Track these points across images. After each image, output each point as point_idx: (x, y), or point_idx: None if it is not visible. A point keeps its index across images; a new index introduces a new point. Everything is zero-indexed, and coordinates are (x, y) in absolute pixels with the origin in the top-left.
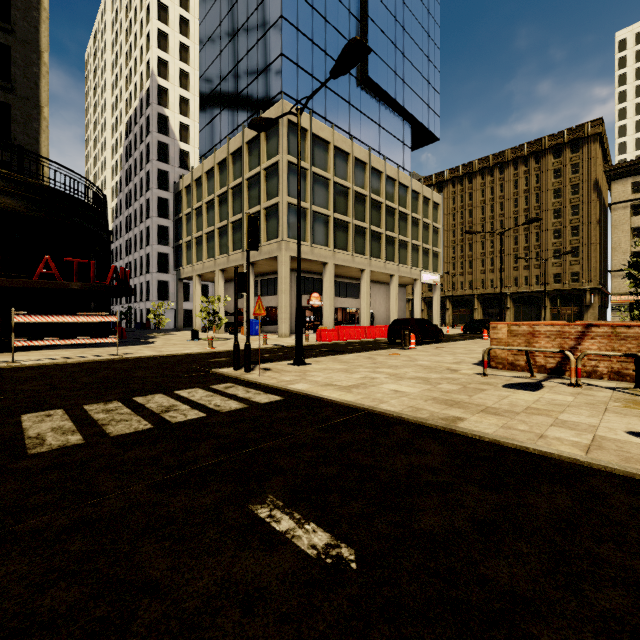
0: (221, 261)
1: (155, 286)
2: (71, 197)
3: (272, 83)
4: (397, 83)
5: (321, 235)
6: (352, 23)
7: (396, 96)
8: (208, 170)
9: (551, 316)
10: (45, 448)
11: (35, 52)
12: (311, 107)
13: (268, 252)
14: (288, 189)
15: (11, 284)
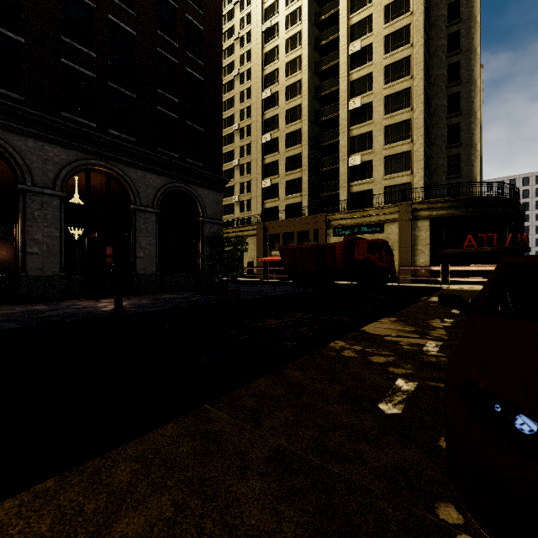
0: None
1: None
2: (485, 198)
3: None
4: None
5: None
6: None
7: None
8: None
9: None
10: (431, 300)
11: (472, 116)
12: None
13: None
14: None
15: (453, 251)
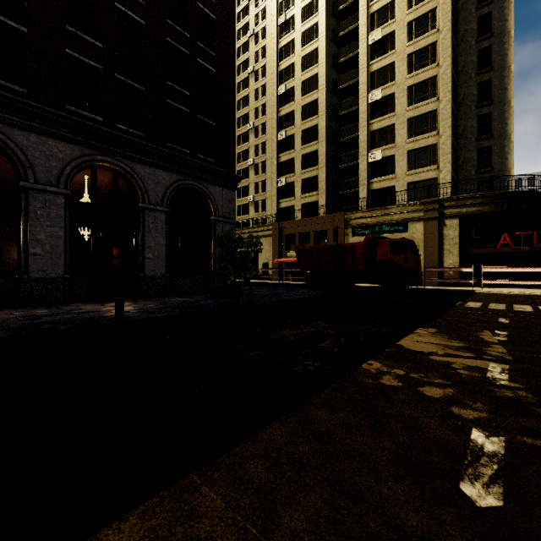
0: None
1: None
2: (522, 192)
3: None
4: None
5: None
6: None
7: None
8: None
9: None
10: (468, 306)
11: (505, 104)
12: None
13: None
14: None
15: (485, 251)
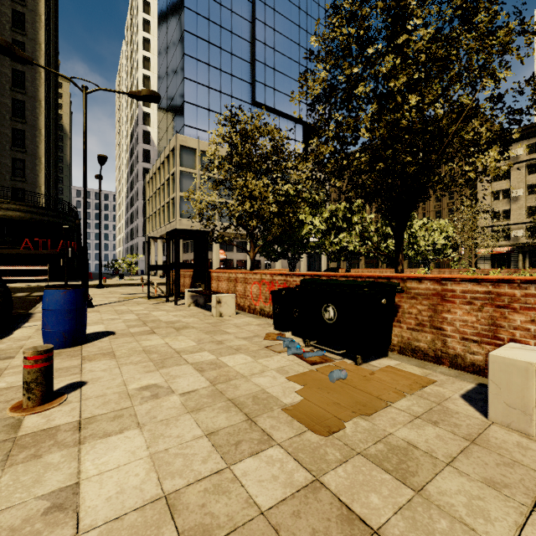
0: (159, 231)
1: (141, 245)
2: (43, 208)
3: (181, 119)
4: (284, 100)
5: (209, 214)
6: (244, 66)
7: (283, 109)
8: (155, 173)
9: (434, 265)
10: None
11: (37, 130)
12: (208, 130)
13: (173, 226)
14: (182, 187)
15: (11, 252)
